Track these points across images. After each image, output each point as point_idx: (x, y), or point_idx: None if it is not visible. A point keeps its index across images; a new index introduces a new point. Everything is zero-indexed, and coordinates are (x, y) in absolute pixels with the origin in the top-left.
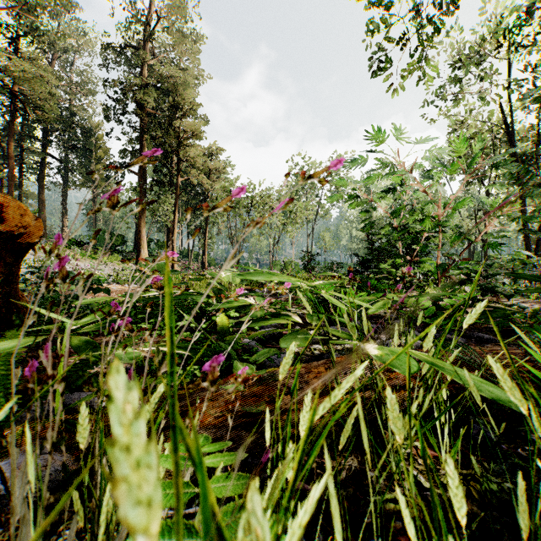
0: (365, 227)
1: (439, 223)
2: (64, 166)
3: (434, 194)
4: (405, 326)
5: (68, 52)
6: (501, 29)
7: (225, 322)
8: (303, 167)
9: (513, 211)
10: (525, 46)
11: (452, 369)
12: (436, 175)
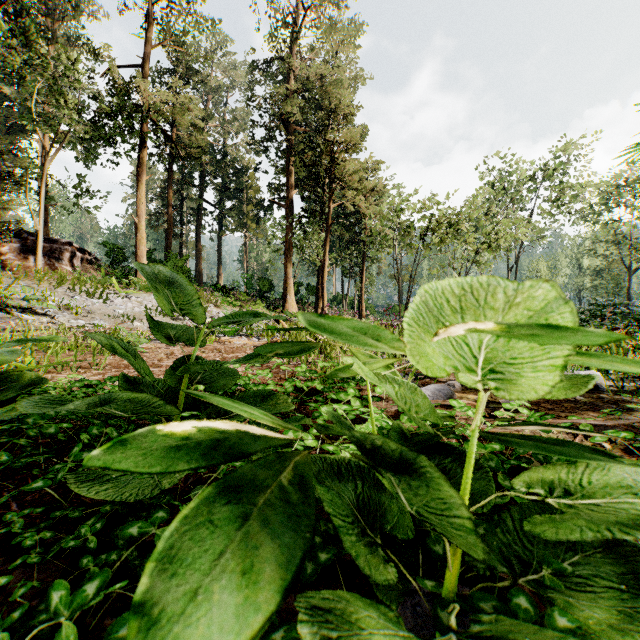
0: None
1: None
2: (219, 212)
3: None
4: None
5: (220, 90)
6: None
7: None
8: (500, 170)
9: None
10: None
11: None
12: None
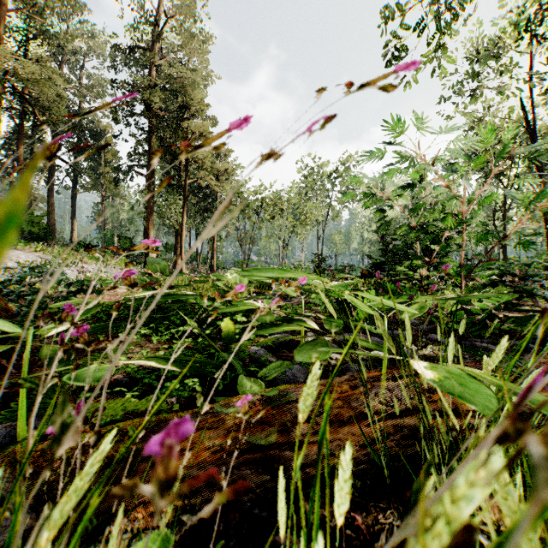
0: (380, 227)
1: (464, 220)
2: (73, 170)
3: (448, 195)
4: (429, 333)
5: (76, 55)
6: (522, 20)
7: (231, 327)
8: (313, 168)
9: (547, 207)
10: (547, 37)
11: (540, 399)
12: (460, 168)
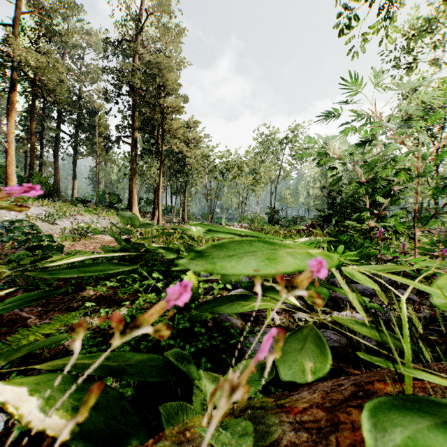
0: (331, 183)
1: (420, 175)
2: (74, 140)
3: (383, 156)
4: (392, 286)
5: (76, 48)
6: None
7: (194, 282)
8: (267, 136)
9: None
10: None
11: None
12: (415, 125)
